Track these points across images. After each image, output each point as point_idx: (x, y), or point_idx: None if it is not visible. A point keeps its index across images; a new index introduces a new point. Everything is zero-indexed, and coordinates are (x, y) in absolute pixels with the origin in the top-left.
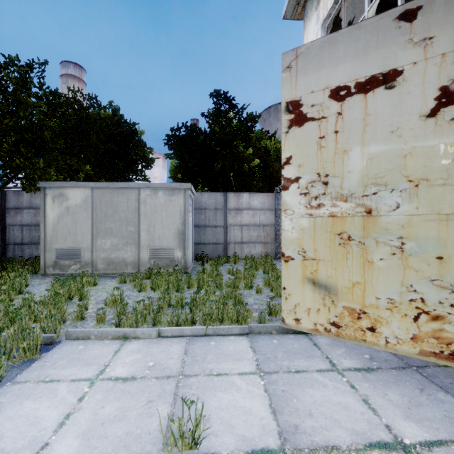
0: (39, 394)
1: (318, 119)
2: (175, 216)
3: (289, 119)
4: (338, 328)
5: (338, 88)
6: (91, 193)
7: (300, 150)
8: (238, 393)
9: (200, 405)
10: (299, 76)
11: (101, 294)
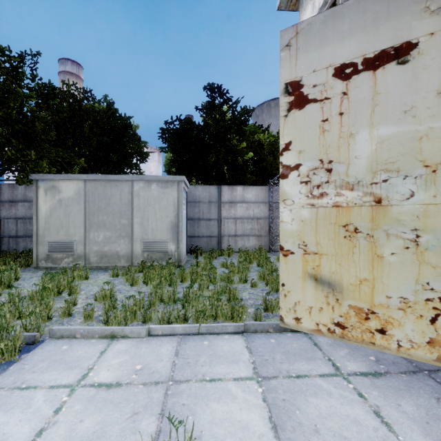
0: (11, 404)
1: (321, 100)
2: (169, 209)
3: (288, 101)
4: (343, 329)
5: (343, 65)
6: (83, 185)
7: (300, 134)
8: (234, 403)
9: (191, 418)
10: (300, 54)
11: (92, 288)
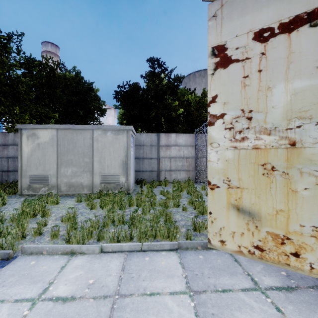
0: None
1: (242, 60)
2: (120, 151)
3: (214, 62)
4: (262, 251)
5: (261, 30)
6: (56, 133)
7: (225, 89)
8: (170, 317)
9: None
10: (224, 22)
11: (61, 211)
